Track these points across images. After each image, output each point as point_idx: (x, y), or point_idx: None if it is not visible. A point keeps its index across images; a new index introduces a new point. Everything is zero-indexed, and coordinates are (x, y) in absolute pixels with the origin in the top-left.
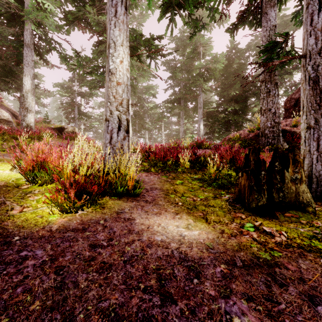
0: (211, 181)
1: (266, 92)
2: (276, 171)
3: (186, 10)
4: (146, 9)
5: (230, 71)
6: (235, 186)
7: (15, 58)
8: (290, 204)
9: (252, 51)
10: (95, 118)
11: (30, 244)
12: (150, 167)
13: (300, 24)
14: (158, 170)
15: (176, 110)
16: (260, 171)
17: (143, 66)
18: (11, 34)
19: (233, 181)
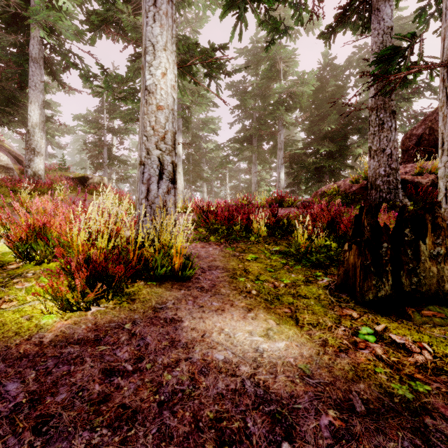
0: (300, 257)
1: (378, 125)
2: (407, 242)
3: (262, 3)
4: (203, 8)
5: (322, 97)
6: (338, 265)
7: (18, 78)
8: (428, 294)
9: (354, 69)
10: (132, 164)
11: None
12: (209, 234)
13: (426, 26)
14: (220, 239)
15: (247, 153)
16: (381, 243)
17: (199, 90)
18: (12, 45)
19: (333, 256)
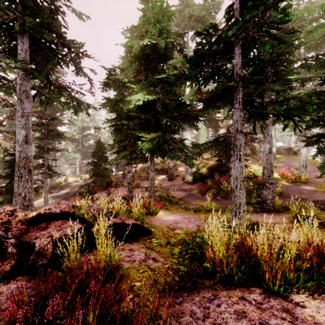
0: None
1: None
2: None
3: None
4: None
5: None
6: None
7: None
8: None
9: None
10: None
11: (283, 185)
12: None
13: None
14: None
15: None
16: None
17: None
18: None
19: None
